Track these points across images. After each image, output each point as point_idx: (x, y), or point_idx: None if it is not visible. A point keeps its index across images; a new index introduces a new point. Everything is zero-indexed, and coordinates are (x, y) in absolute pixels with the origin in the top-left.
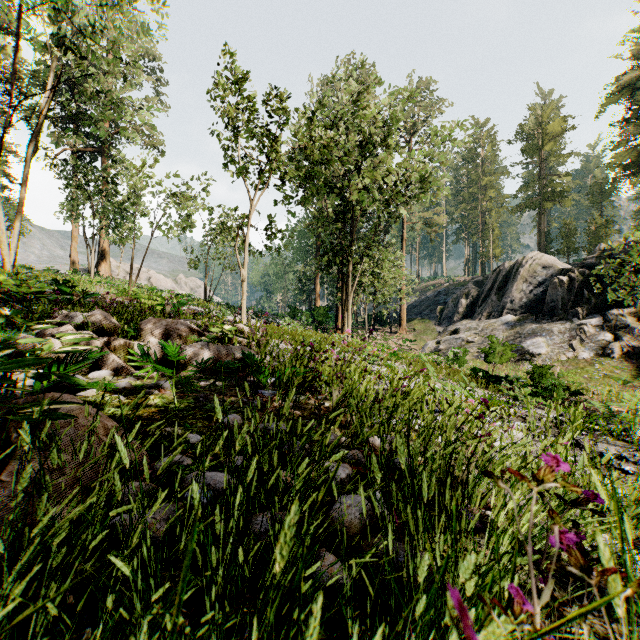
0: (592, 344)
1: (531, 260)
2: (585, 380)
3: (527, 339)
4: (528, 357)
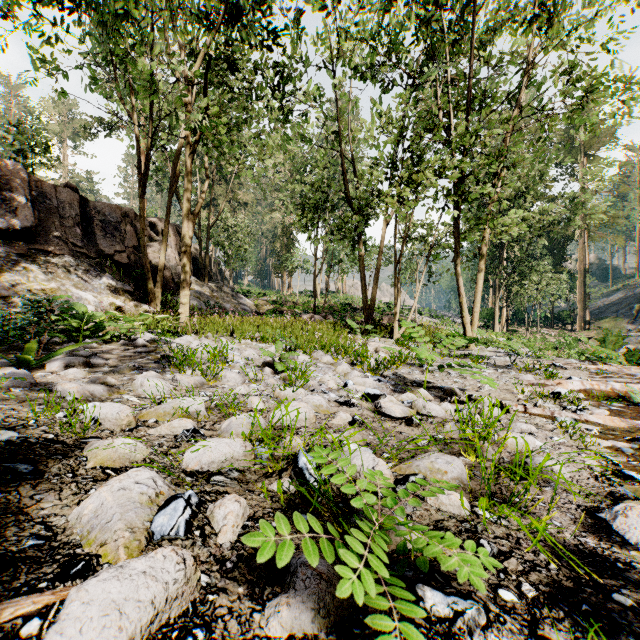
0: None
1: None
2: None
3: None
4: None
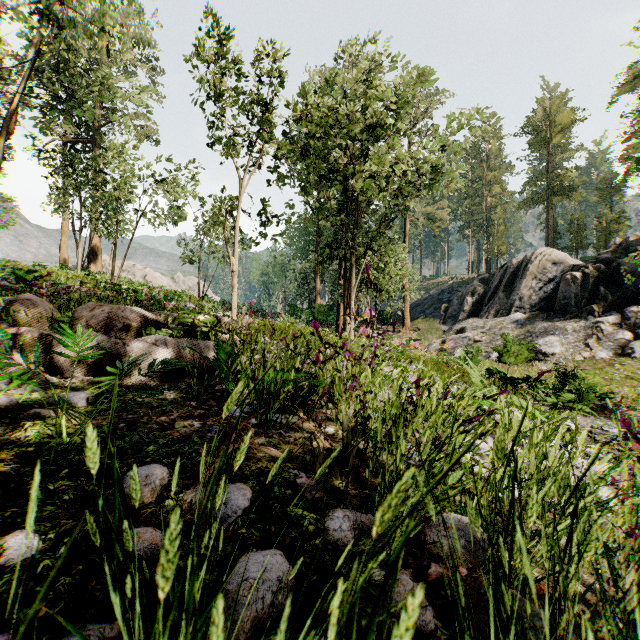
0: (610, 343)
1: (541, 256)
2: (605, 382)
3: (539, 338)
4: (541, 357)
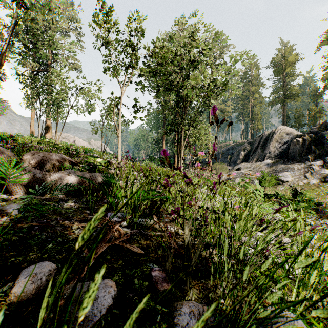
0: (317, 175)
1: (280, 130)
2: (315, 196)
3: (280, 173)
4: (281, 183)
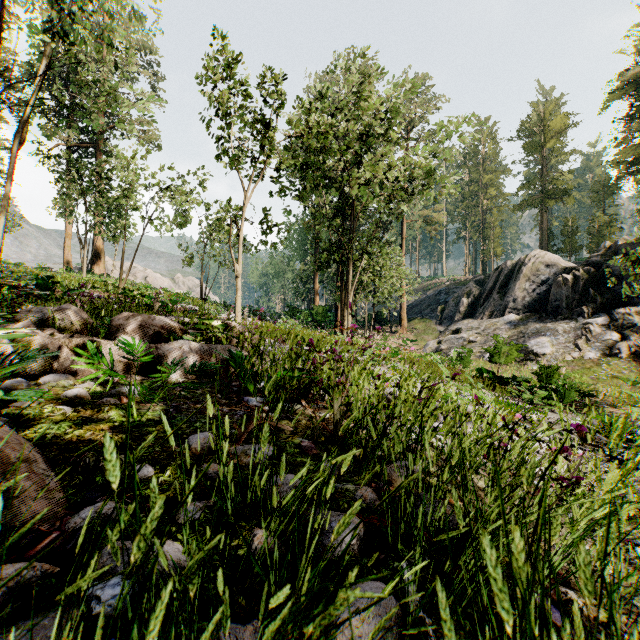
0: (598, 344)
1: (534, 258)
2: (592, 381)
3: (531, 339)
4: (532, 357)
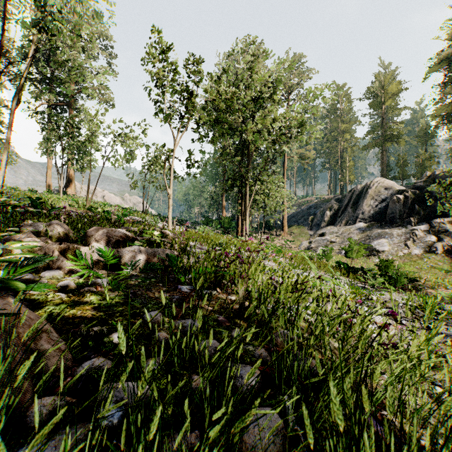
0: (421, 244)
1: (376, 183)
2: (417, 270)
3: (374, 240)
4: (375, 253)
